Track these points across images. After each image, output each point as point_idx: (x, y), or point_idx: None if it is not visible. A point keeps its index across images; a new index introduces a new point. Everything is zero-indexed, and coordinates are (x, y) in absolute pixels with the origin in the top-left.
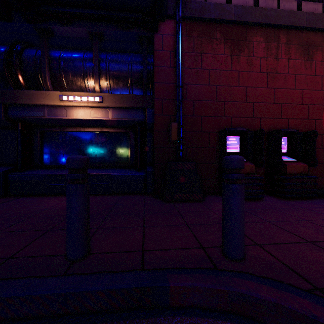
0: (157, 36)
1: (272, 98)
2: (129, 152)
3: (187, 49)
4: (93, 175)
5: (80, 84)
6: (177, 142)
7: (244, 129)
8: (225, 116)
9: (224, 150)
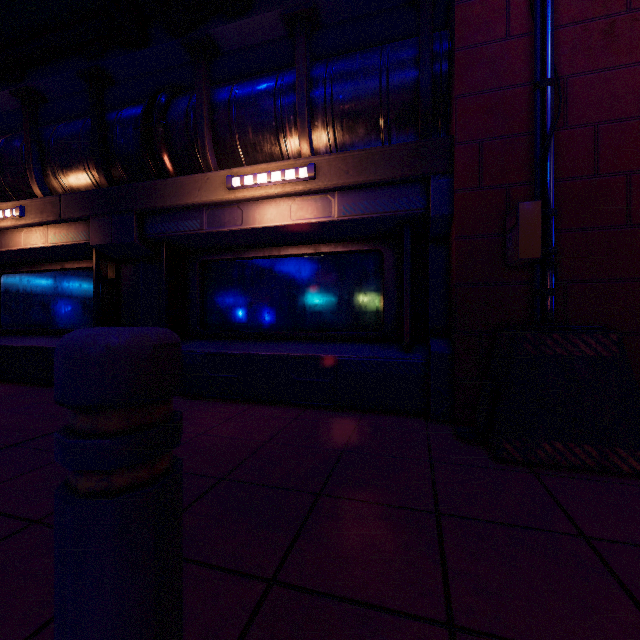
0: None
1: None
2: (381, 300)
3: None
4: (296, 359)
5: (270, 150)
6: (539, 264)
7: None
8: None
9: None
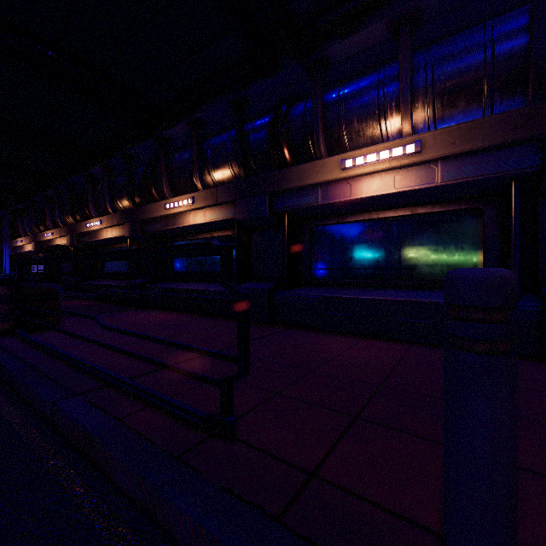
0: None
1: None
2: (479, 253)
3: None
4: (400, 303)
5: (371, 133)
6: None
7: None
8: None
9: None
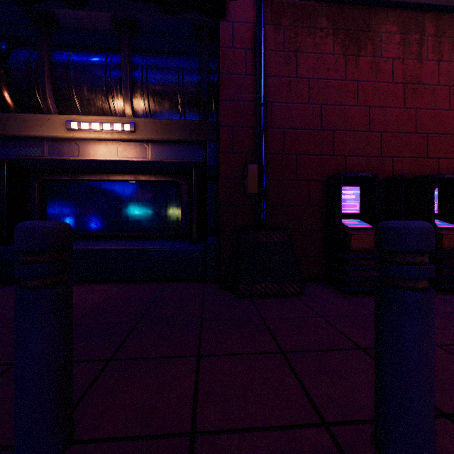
0: (224, 24)
1: (412, 125)
2: (180, 213)
3: (272, 46)
4: (122, 251)
5: (101, 105)
6: (258, 196)
7: (369, 175)
8: (335, 155)
9: (336, 209)
